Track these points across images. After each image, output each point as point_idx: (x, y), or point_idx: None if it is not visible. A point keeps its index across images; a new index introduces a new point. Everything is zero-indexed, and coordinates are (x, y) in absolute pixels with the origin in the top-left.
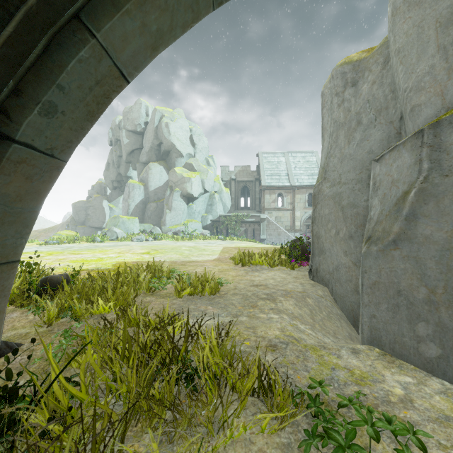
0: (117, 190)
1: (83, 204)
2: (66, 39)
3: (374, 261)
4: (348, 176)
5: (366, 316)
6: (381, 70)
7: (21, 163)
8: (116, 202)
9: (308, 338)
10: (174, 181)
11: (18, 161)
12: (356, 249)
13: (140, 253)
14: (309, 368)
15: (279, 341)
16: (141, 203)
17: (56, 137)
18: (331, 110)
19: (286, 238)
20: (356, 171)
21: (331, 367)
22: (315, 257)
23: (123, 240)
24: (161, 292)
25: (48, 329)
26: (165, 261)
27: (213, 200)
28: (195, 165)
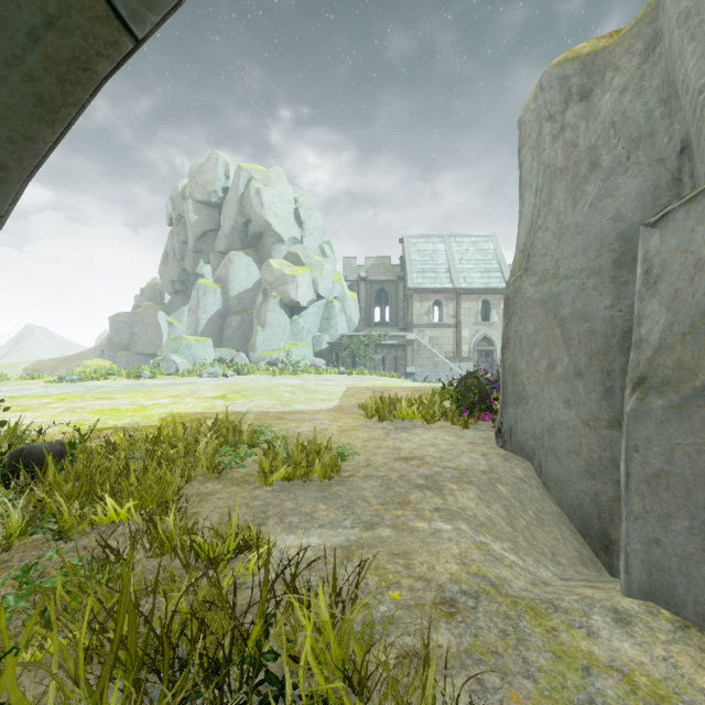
0: (180, 295)
1: (126, 317)
2: None
3: (658, 429)
4: (573, 264)
5: (637, 538)
6: (639, 65)
7: None
8: (179, 314)
9: (514, 576)
10: (269, 281)
11: None
12: (589, 396)
13: (210, 396)
14: (534, 668)
15: (460, 590)
16: (217, 316)
17: None
18: (539, 148)
19: (447, 372)
20: (588, 254)
21: (581, 665)
22: (508, 408)
23: (186, 375)
24: (235, 473)
25: (1, 558)
26: (250, 412)
27: (331, 311)
28: (302, 255)
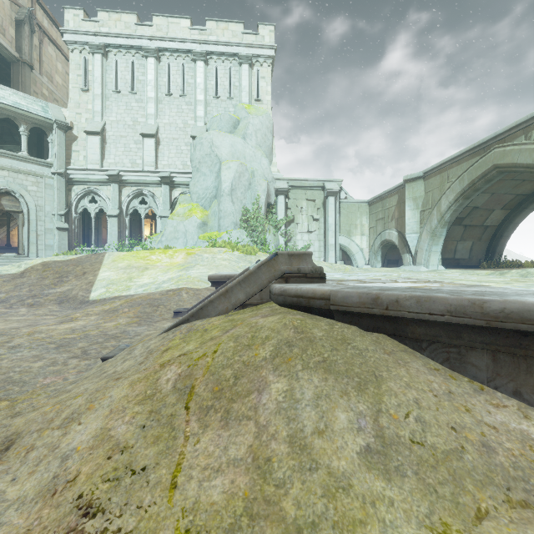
0: None
1: None
2: (509, 224)
3: None
4: None
5: None
6: None
7: (504, 238)
8: None
9: None
10: None
11: (503, 238)
12: None
13: None
14: None
15: None
16: None
17: (508, 234)
18: None
19: None
20: None
21: None
22: None
23: None
24: None
25: None
26: None
27: None
28: None
